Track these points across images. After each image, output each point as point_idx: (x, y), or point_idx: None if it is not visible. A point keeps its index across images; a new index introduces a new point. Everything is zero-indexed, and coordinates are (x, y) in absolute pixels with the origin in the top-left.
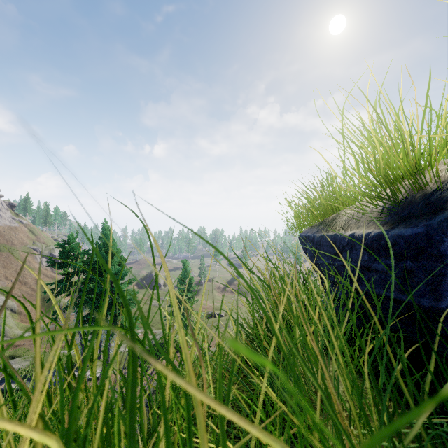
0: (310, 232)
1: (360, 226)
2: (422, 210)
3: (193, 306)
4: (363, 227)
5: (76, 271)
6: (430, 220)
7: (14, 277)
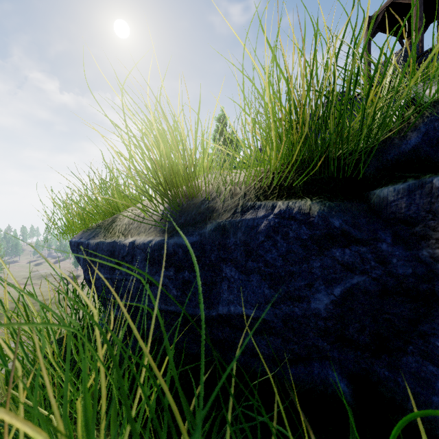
0: (84, 238)
1: (141, 232)
2: (196, 218)
3: None
4: (144, 234)
5: None
6: (202, 228)
7: None
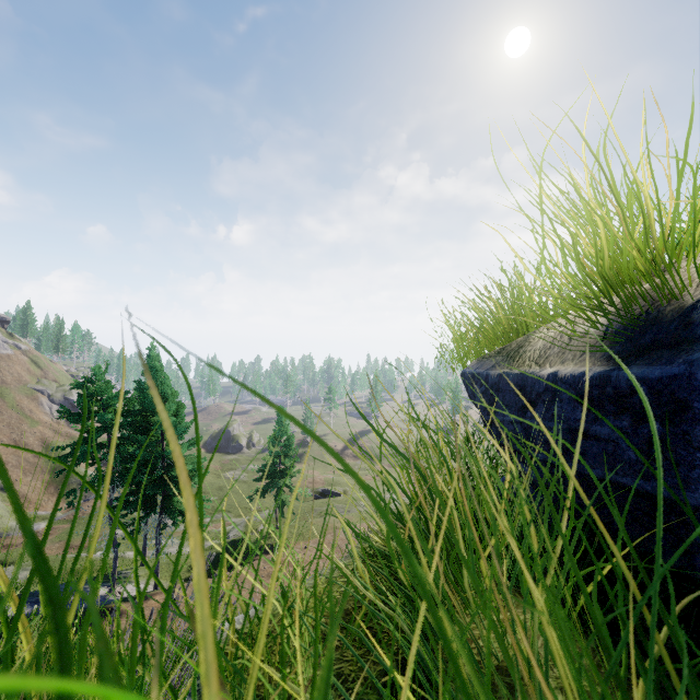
0: (481, 368)
1: (566, 360)
2: (678, 334)
3: (294, 479)
4: (572, 362)
5: (105, 427)
6: (694, 352)
7: (6, 435)
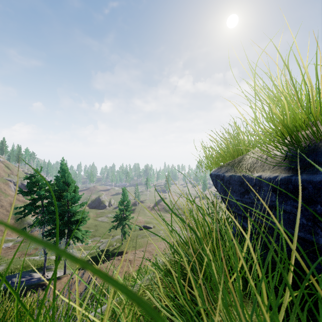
0: (220, 172)
1: (265, 169)
2: None
3: (130, 221)
4: (269, 171)
5: (40, 197)
6: None
7: None
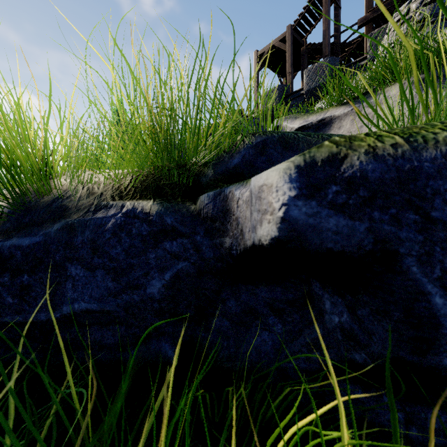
0: None
1: None
2: (44, 217)
3: None
4: None
5: None
6: (49, 228)
7: None
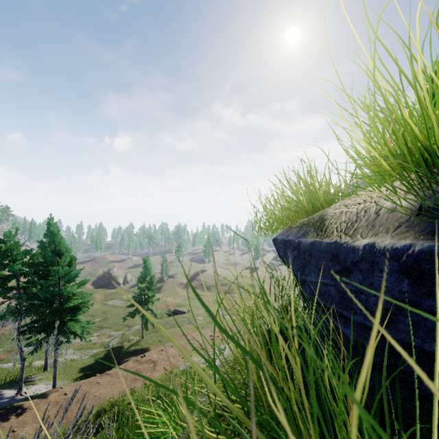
0: (291, 236)
1: (379, 232)
2: None
3: (155, 304)
4: (387, 235)
5: (14, 275)
6: None
7: None
